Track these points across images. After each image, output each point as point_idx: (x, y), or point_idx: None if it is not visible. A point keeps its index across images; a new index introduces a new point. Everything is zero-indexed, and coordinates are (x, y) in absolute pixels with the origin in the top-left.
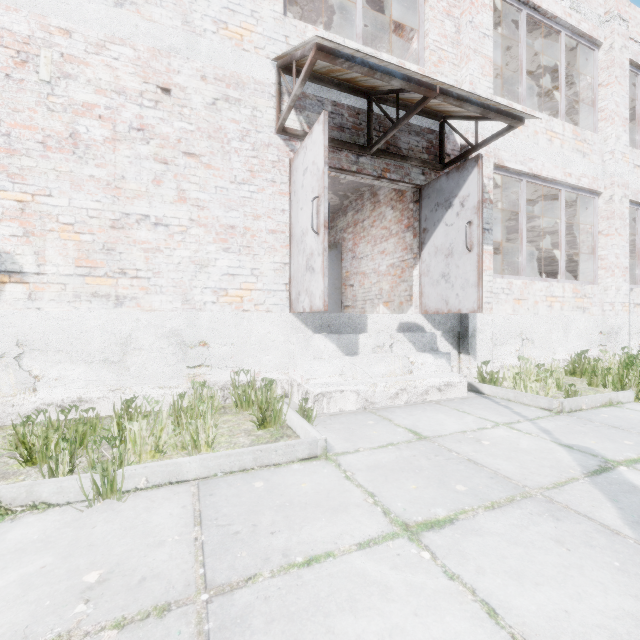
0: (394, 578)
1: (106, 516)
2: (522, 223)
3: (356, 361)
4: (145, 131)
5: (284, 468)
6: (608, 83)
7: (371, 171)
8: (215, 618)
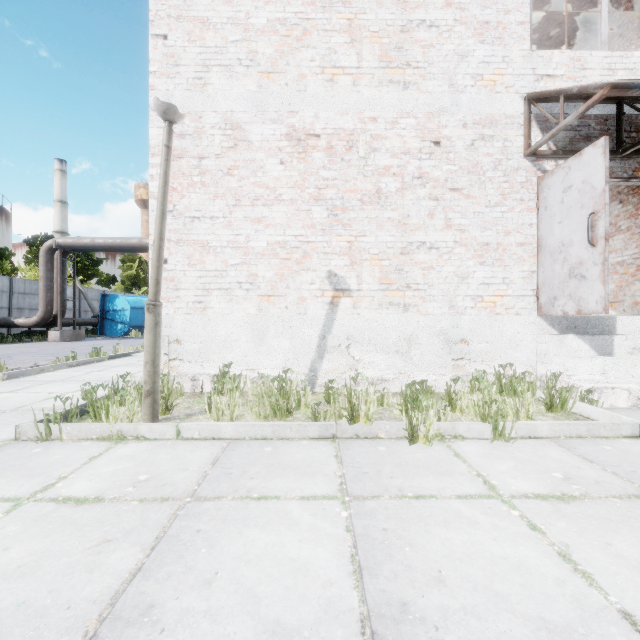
0: None
1: (512, 448)
2: None
3: (618, 361)
4: (422, 178)
5: (615, 440)
6: None
7: (620, 173)
8: None
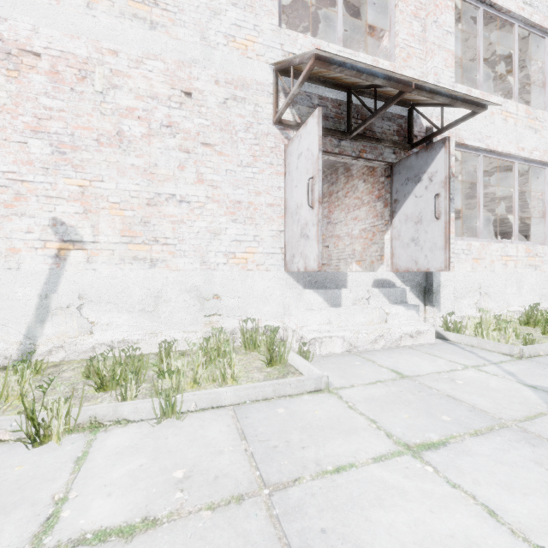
0: (408, 485)
1: (172, 431)
2: (480, 192)
3: (341, 312)
4: (172, 127)
5: (297, 398)
6: None
7: (350, 152)
8: (279, 506)
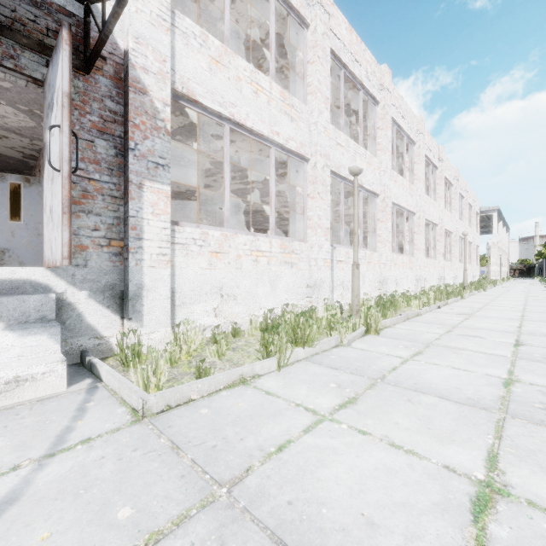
0: None
1: None
2: (225, 171)
3: None
4: None
5: None
6: (313, 61)
7: None
8: None
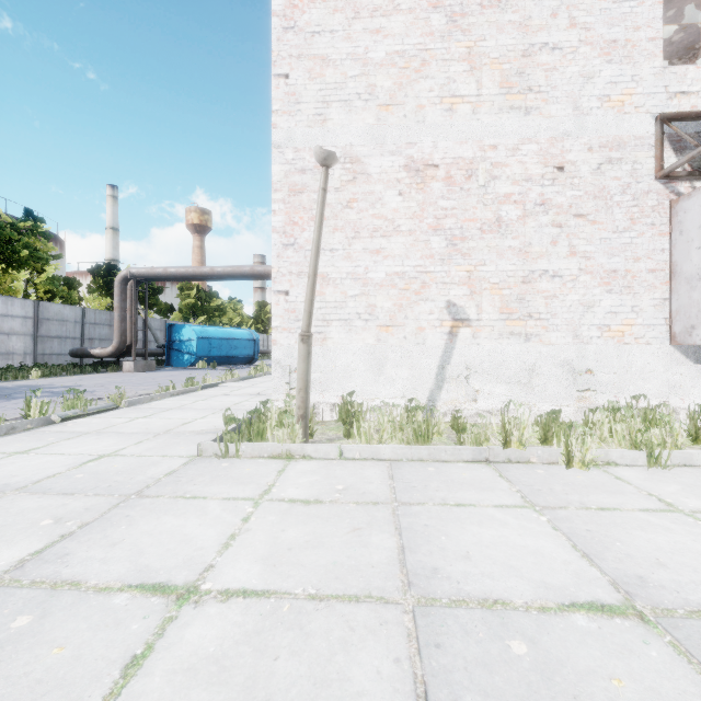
0: None
1: (671, 475)
2: None
3: None
4: (545, 205)
5: None
6: None
7: None
8: None
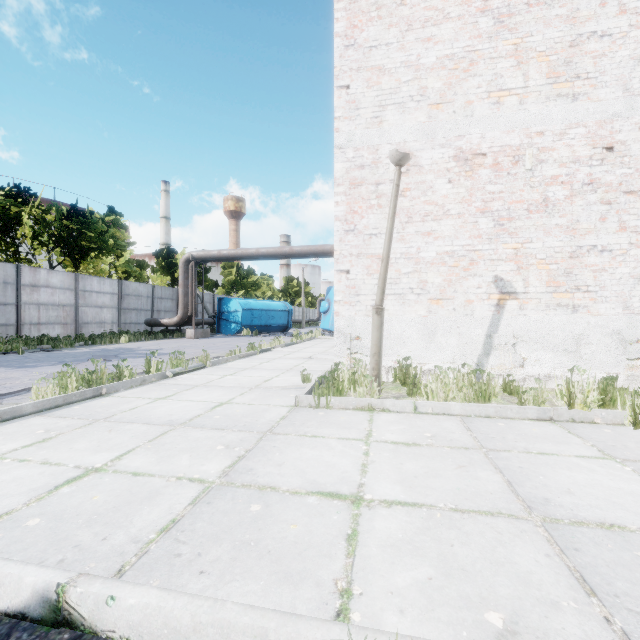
0: None
1: None
2: None
3: None
4: (593, 184)
5: None
6: None
7: None
8: None
